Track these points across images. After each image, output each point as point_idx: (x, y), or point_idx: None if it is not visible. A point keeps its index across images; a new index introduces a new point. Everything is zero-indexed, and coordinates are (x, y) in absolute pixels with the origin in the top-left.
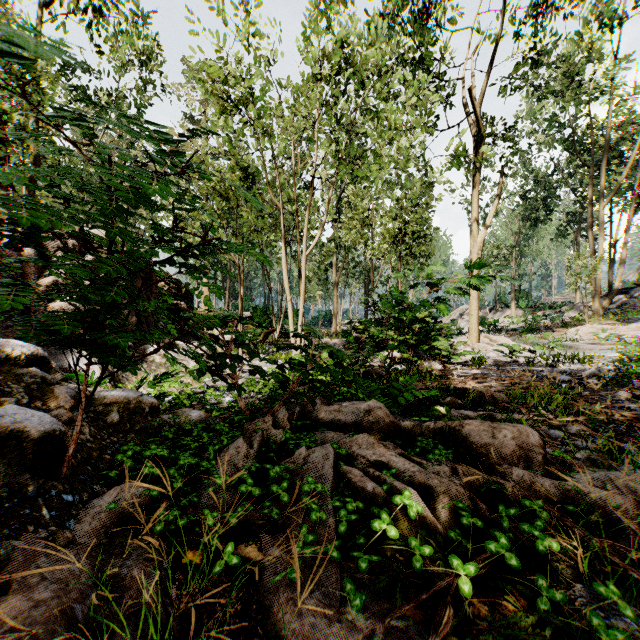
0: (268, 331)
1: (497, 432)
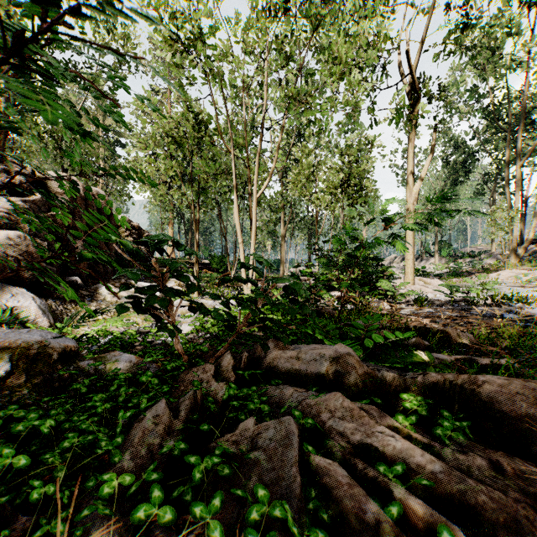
0: (223, 275)
1: None
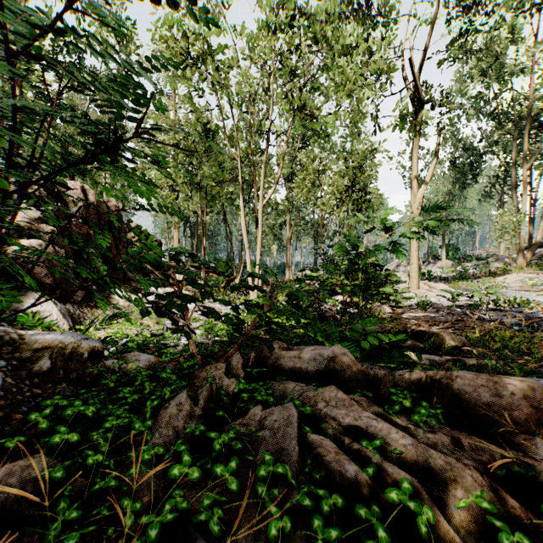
0: (229, 279)
1: (501, 388)
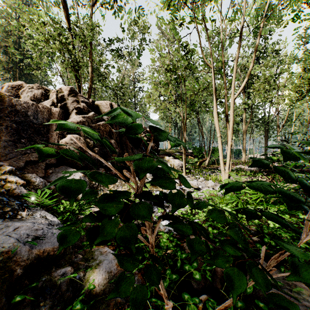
0: (202, 160)
1: None
